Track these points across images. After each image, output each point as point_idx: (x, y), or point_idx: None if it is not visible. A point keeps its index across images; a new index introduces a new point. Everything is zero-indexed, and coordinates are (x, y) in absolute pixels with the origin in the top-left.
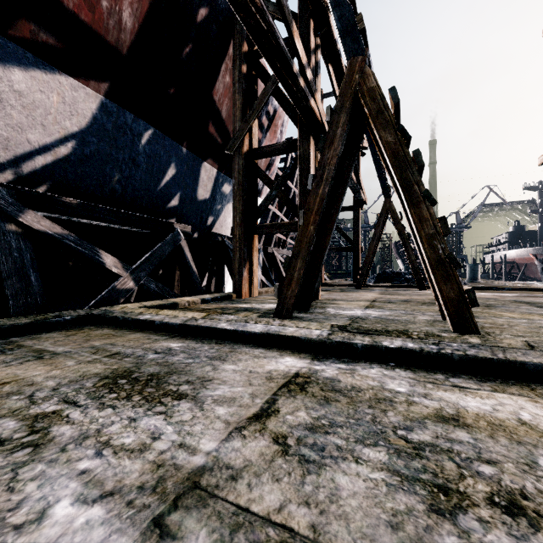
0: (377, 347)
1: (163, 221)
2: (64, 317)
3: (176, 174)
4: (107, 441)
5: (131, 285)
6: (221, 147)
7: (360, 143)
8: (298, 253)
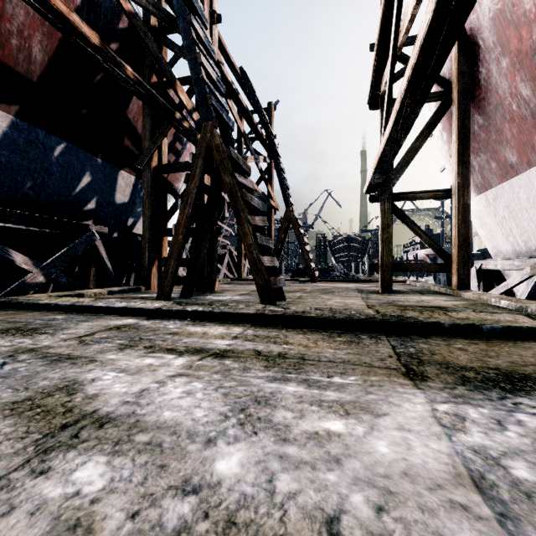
0: (182, 311)
1: (78, 223)
2: None
3: (92, 181)
4: None
5: (41, 279)
6: (138, 157)
7: None
8: (172, 254)
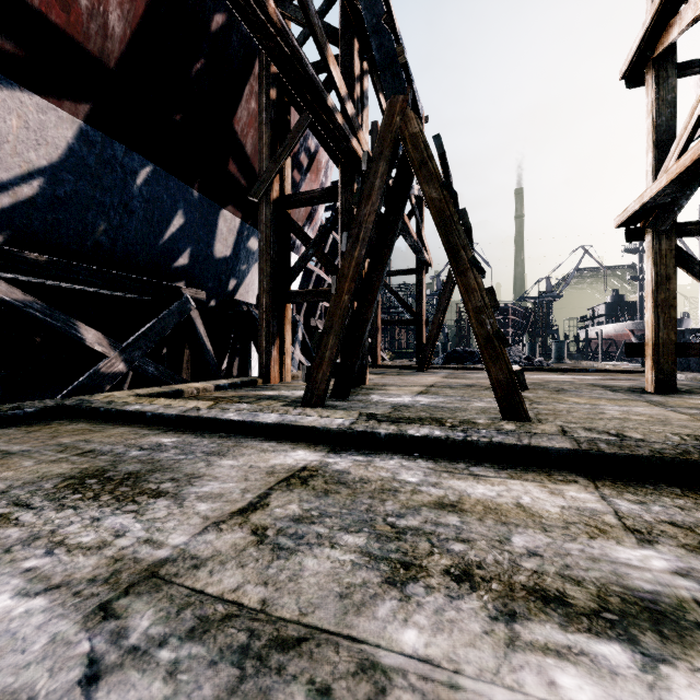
0: (401, 436)
1: (167, 285)
2: (24, 409)
3: (185, 224)
4: (61, 541)
5: (120, 368)
6: (245, 190)
7: (407, 197)
8: (330, 328)
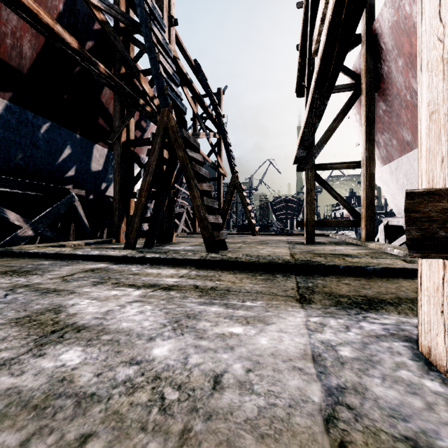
0: (143, 257)
1: (60, 188)
2: None
3: (72, 153)
4: None
5: (30, 233)
6: (110, 133)
7: None
8: (136, 213)
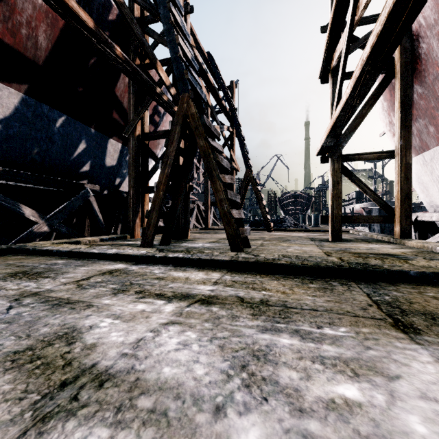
0: (165, 257)
1: (75, 183)
2: None
3: (87, 147)
4: (4, 288)
5: (45, 229)
6: (124, 128)
7: None
8: (154, 208)
